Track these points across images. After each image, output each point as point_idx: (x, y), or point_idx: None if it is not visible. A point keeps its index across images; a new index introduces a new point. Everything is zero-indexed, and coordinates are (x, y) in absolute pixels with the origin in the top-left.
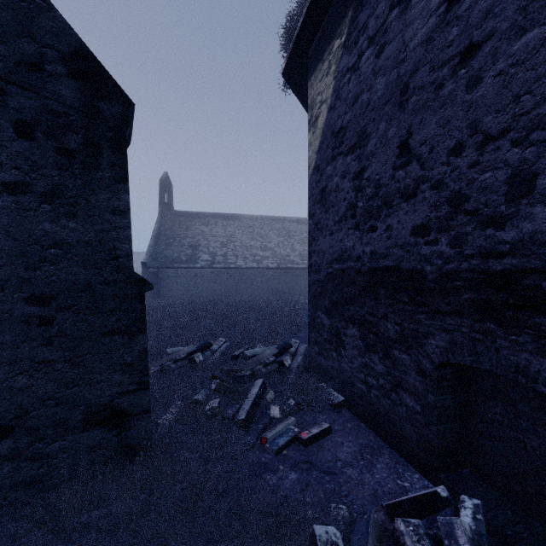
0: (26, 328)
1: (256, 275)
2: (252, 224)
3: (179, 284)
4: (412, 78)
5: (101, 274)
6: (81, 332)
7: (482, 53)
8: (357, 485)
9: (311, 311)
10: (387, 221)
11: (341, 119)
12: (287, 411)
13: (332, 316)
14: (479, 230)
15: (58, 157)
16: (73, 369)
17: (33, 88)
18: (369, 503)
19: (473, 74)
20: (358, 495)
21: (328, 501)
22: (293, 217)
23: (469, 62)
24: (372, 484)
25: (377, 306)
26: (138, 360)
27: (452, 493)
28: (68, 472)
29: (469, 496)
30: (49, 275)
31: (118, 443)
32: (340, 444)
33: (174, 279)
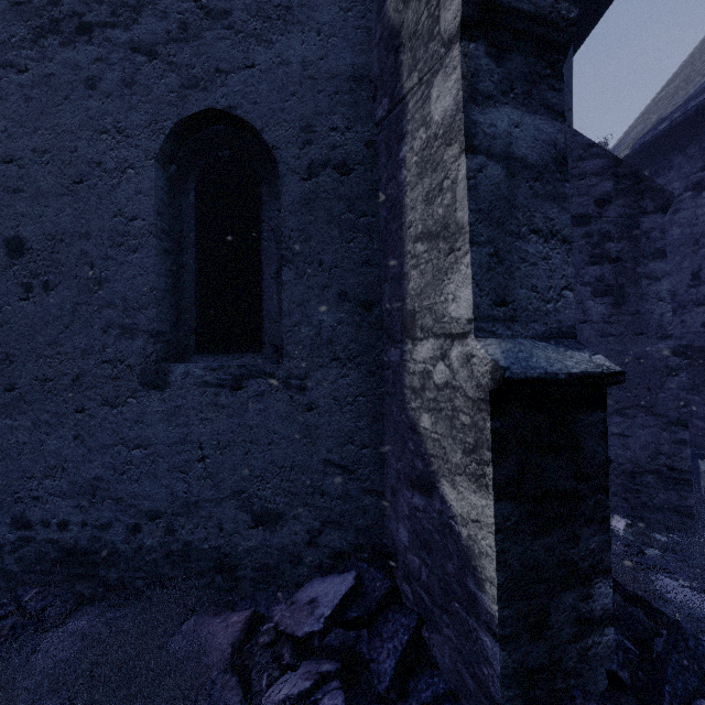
0: None
1: None
2: None
3: None
4: (702, 238)
5: None
6: None
7: None
8: None
9: None
10: (682, 317)
11: None
12: None
13: None
14: None
15: None
16: None
17: None
18: None
19: None
20: None
21: None
22: None
23: None
24: None
25: None
26: None
27: None
28: None
29: None
30: None
31: None
32: None
33: None
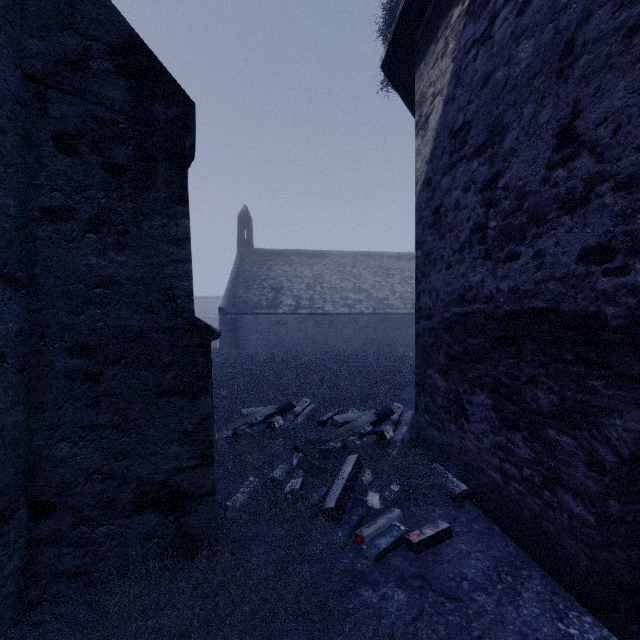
0: (69, 385)
1: (347, 322)
2: (342, 262)
3: (259, 332)
4: (581, 30)
5: (156, 319)
6: (132, 391)
7: None
8: (494, 622)
9: (420, 369)
10: (537, 244)
11: (463, 111)
12: (389, 500)
13: (449, 377)
14: None
15: (105, 175)
16: (123, 437)
17: (76, 91)
18: None
19: None
20: (498, 639)
21: None
22: (393, 253)
23: None
24: (518, 623)
25: (520, 365)
26: (200, 428)
27: None
28: (117, 563)
29: None
30: (94, 321)
31: (175, 531)
32: (466, 555)
33: (254, 327)
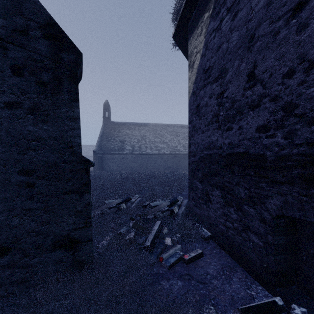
0: (19, 189)
1: (157, 158)
2: (155, 129)
3: (114, 163)
4: (257, 30)
5: (63, 157)
6: (51, 191)
7: (308, 7)
8: (220, 291)
9: (190, 180)
10: (239, 123)
11: (209, 61)
12: (175, 241)
13: (203, 183)
14: (306, 127)
15: (37, 86)
16: (46, 214)
17: (22, 45)
18: (229, 305)
19: (302, 22)
20: (221, 299)
21: (202, 304)
22: (179, 124)
23: (298, 14)
24: (230, 291)
25: (233, 177)
26: (85, 209)
27: (285, 302)
28: (43, 275)
29: (298, 305)
30: (31, 158)
31: (72, 259)
32: (209, 264)
33: (111, 160)
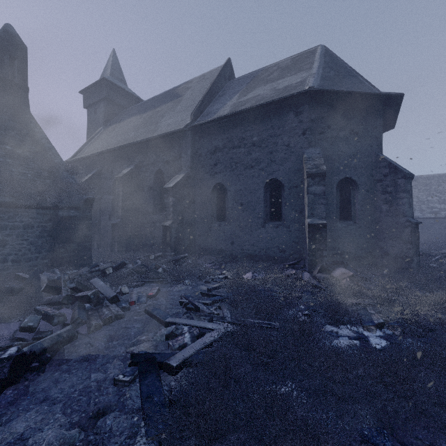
0: None
1: (433, 223)
2: (428, 183)
3: None
4: None
5: None
6: None
7: None
8: None
9: None
10: None
11: None
12: None
13: None
14: None
15: None
16: None
17: None
18: None
19: None
20: None
21: None
22: None
23: None
24: None
25: None
26: None
27: None
28: None
29: None
30: None
31: None
32: None
33: None
